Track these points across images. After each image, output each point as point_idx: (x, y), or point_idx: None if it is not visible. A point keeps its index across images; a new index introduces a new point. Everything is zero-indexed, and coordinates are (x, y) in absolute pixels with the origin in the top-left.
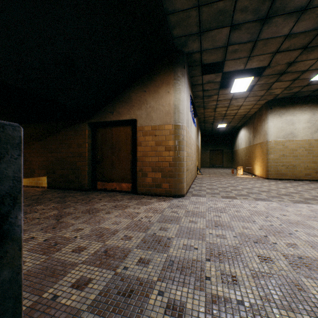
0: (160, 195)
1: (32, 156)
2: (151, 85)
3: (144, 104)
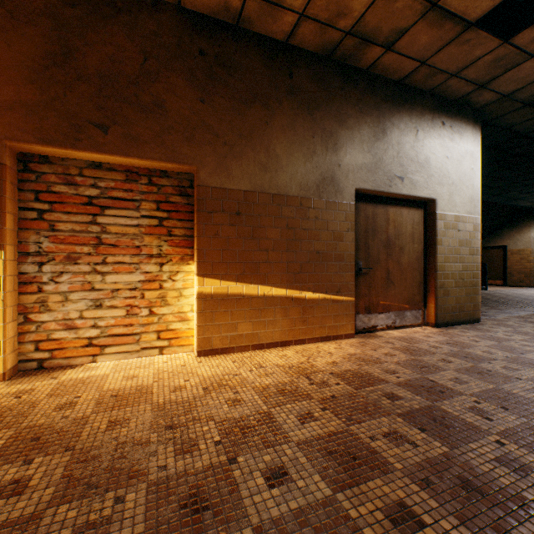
0: (522, 287)
1: None
2: (516, 227)
3: (511, 237)
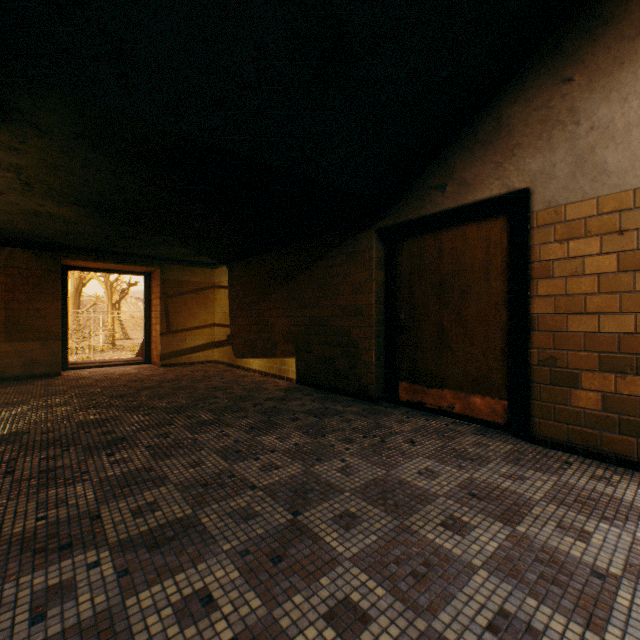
0: None
1: (273, 315)
2: (596, 47)
3: (564, 125)
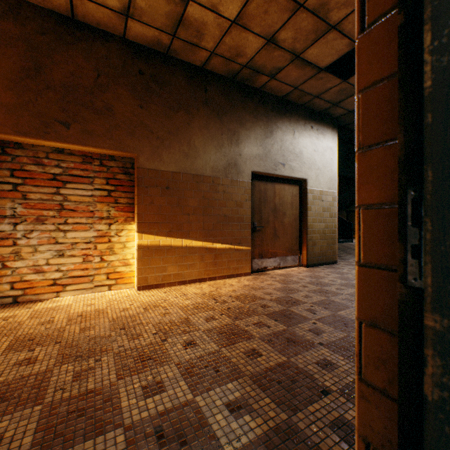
0: None
1: None
2: None
3: None
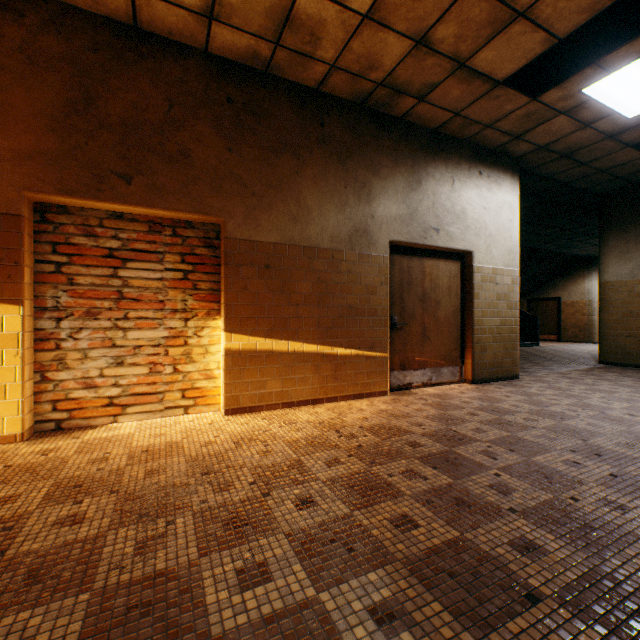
0: (577, 342)
1: None
2: (570, 277)
3: (565, 288)
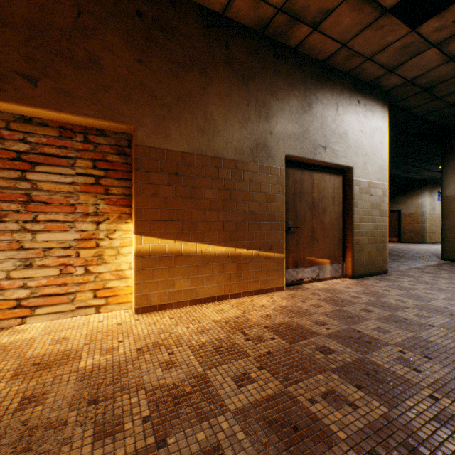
0: (413, 243)
1: None
2: (408, 195)
3: (404, 203)
